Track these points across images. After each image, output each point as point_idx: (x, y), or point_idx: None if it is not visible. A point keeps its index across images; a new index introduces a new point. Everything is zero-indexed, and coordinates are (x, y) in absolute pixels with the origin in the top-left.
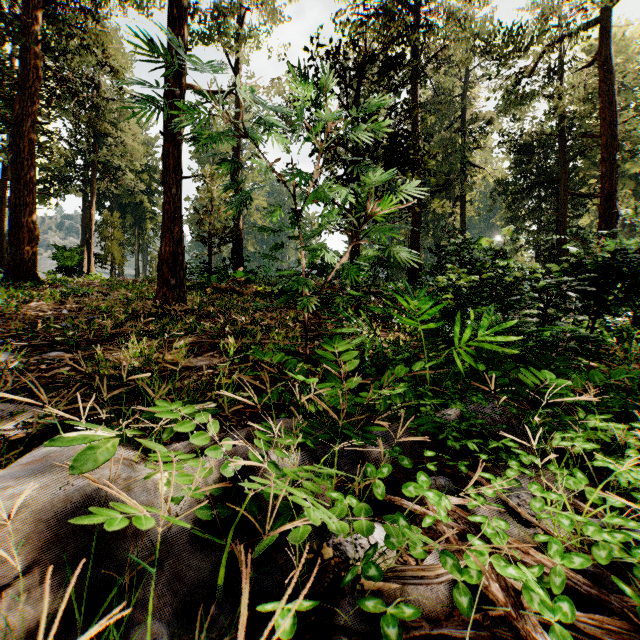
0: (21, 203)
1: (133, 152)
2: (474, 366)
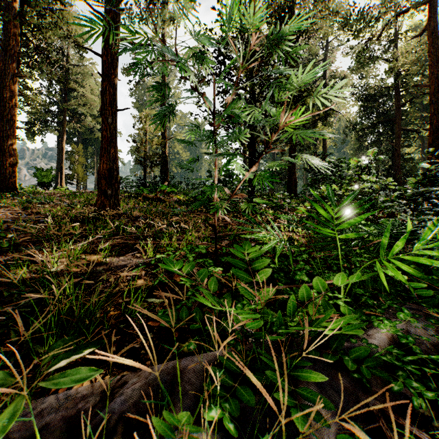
0: (4, 135)
1: (92, 102)
2: (402, 280)
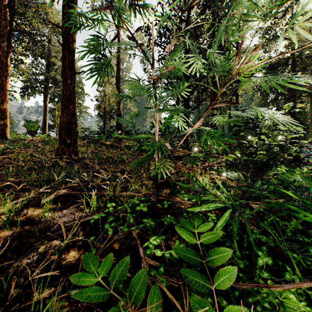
0: None
1: None
2: None
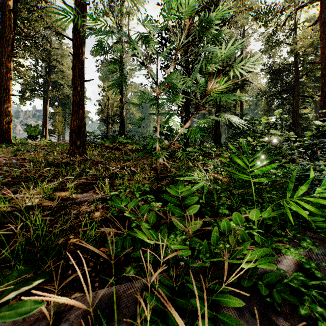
0: (2, 100)
1: (68, 76)
2: (305, 216)
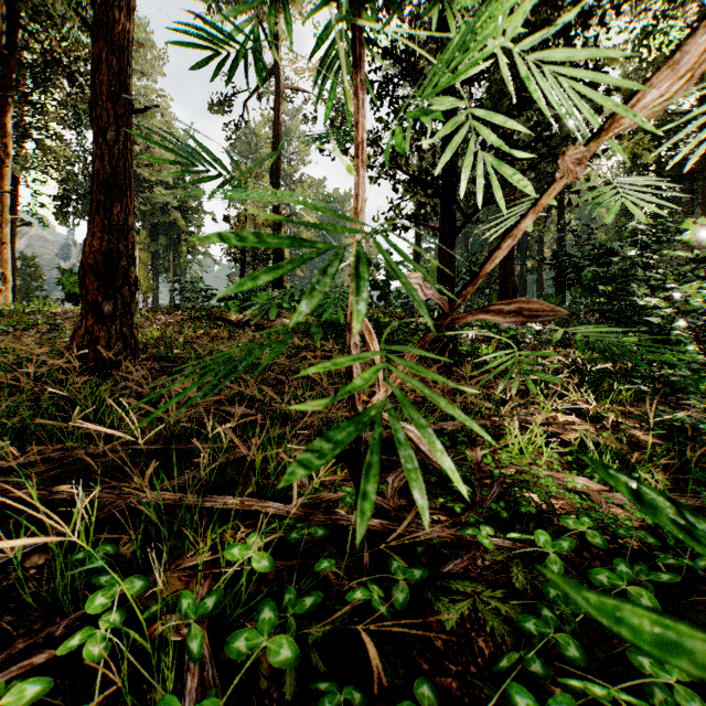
0: None
1: None
2: None
